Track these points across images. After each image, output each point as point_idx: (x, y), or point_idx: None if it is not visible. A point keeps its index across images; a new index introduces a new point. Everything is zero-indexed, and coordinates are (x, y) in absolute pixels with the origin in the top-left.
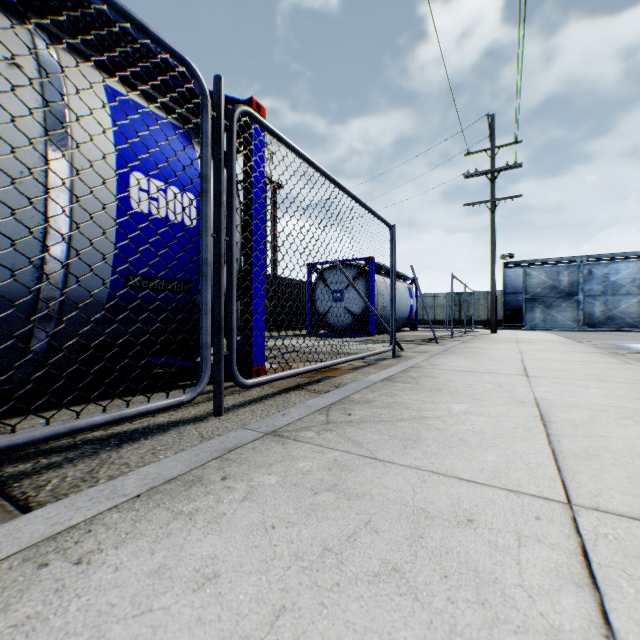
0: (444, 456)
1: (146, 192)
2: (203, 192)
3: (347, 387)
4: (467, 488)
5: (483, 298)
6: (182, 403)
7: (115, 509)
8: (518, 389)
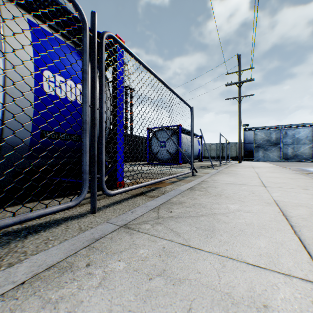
0: (233, 243)
1: (45, 76)
2: (83, 80)
3: (169, 193)
4: (254, 272)
5: (234, 145)
6: (69, 207)
7: (1, 297)
8: (263, 194)
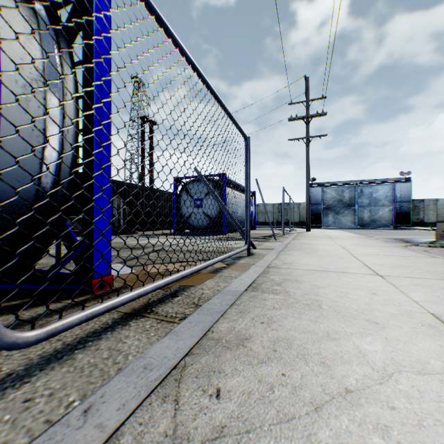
0: None
1: None
2: None
3: (209, 305)
4: None
5: (297, 207)
6: None
7: None
8: (396, 298)
